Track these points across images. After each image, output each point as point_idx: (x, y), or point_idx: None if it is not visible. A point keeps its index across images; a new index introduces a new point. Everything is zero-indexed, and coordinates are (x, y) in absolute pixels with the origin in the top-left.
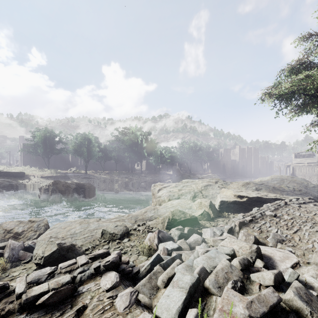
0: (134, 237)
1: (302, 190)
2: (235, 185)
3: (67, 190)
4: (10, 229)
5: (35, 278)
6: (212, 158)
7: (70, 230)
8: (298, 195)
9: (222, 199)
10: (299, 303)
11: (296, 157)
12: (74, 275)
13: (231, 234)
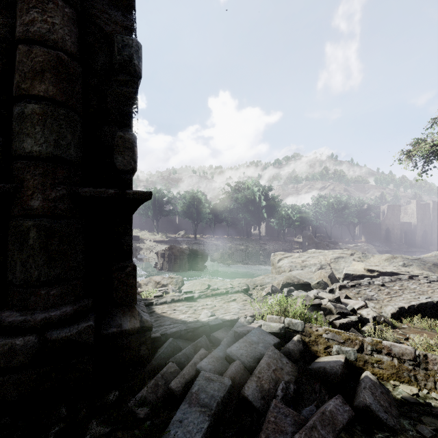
0: (253, 292)
1: None
2: (376, 259)
3: (182, 255)
4: (159, 281)
5: (213, 288)
6: (367, 219)
7: None
8: None
9: (347, 272)
10: (331, 306)
11: None
12: (228, 290)
13: (332, 294)
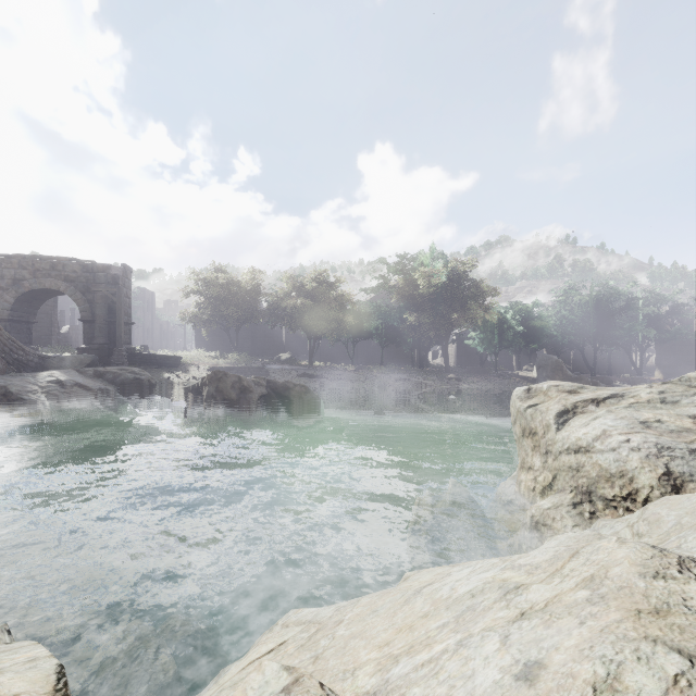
0: None
1: None
2: None
3: (244, 398)
4: None
5: None
6: (673, 333)
7: None
8: None
9: None
10: None
11: None
12: None
13: None
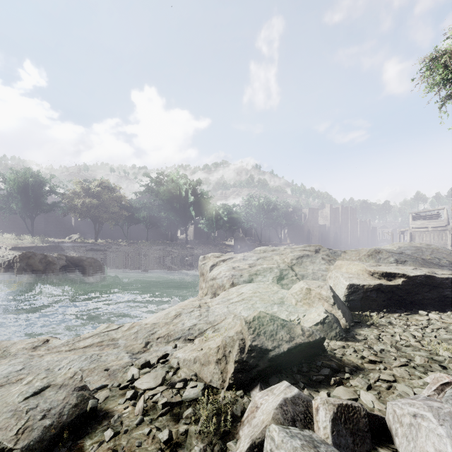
0: (97, 448)
1: None
2: (354, 256)
3: (49, 268)
4: None
5: None
6: (293, 221)
7: None
8: None
9: (351, 281)
10: None
11: (414, 219)
12: None
13: None
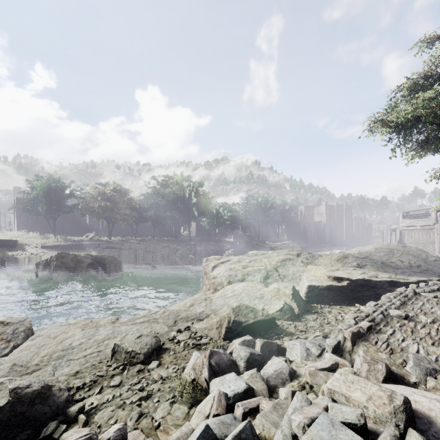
0: (169, 357)
1: (422, 265)
2: (327, 259)
3: (79, 266)
4: None
5: None
6: (289, 219)
7: (63, 341)
8: (418, 274)
9: (310, 283)
10: None
11: (405, 217)
12: None
13: (339, 356)
